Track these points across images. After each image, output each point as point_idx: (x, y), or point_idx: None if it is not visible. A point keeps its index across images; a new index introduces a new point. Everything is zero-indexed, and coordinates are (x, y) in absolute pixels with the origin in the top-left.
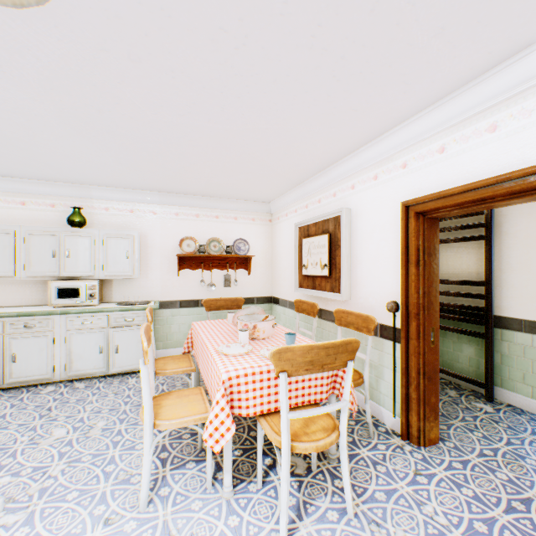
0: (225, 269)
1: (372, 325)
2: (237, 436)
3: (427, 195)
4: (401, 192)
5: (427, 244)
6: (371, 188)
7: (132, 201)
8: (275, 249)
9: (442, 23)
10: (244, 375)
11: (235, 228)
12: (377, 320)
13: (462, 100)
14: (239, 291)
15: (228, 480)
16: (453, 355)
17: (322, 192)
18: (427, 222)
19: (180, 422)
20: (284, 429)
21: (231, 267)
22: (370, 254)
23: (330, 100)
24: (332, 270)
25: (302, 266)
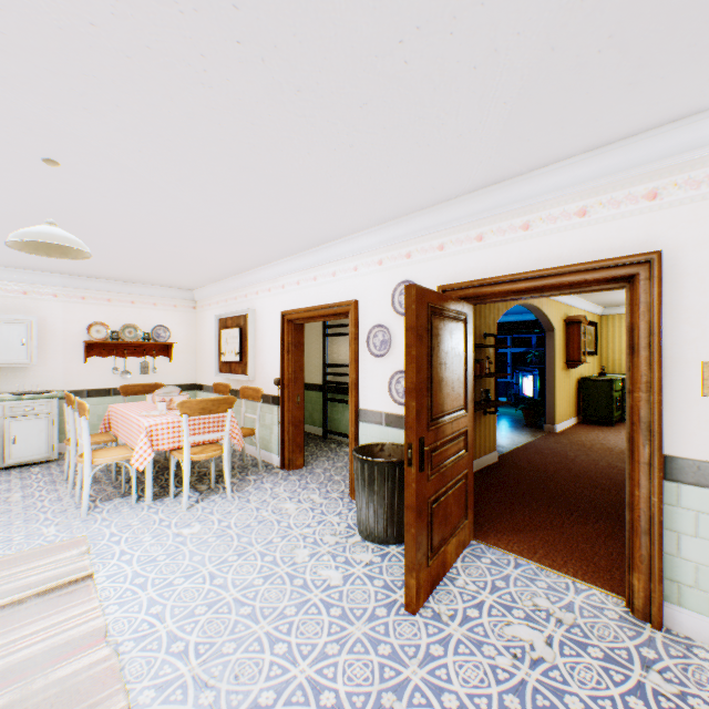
0: (143, 356)
1: (261, 394)
2: (156, 483)
3: (291, 310)
4: (282, 304)
5: (295, 340)
6: (268, 297)
7: (27, 282)
8: (200, 337)
9: (271, 235)
10: (161, 424)
11: (155, 314)
12: (271, 393)
13: (304, 259)
14: (160, 378)
15: (149, 493)
16: (341, 420)
17: (238, 291)
18: (295, 326)
19: (113, 458)
20: (186, 447)
21: (150, 354)
22: (267, 345)
23: (224, 247)
24: (243, 357)
25: (222, 354)
